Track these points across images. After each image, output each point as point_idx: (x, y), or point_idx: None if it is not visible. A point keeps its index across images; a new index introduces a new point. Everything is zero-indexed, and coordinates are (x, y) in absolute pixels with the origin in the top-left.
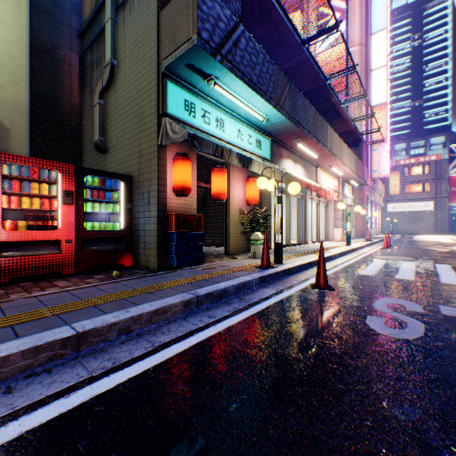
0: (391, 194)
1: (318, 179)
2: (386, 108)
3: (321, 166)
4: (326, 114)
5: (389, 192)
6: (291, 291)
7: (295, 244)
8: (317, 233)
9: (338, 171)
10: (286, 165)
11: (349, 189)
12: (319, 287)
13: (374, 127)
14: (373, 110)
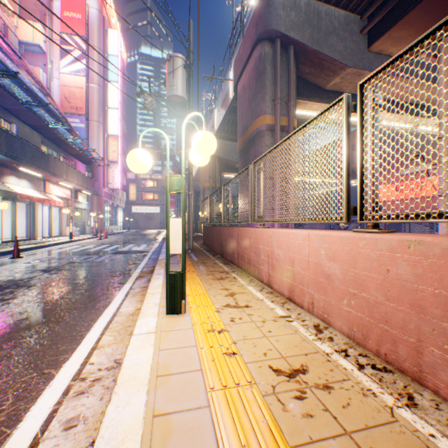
0: (132, 199)
1: (48, 190)
2: (119, 140)
3: (51, 180)
4: (57, 141)
5: (130, 198)
6: None
7: (24, 240)
8: (51, 230)
9: (68, 185)
10: (10, 180)
11: (85, 197)
12: (15, 258)
13: (111, 151)
14: (110, 138)
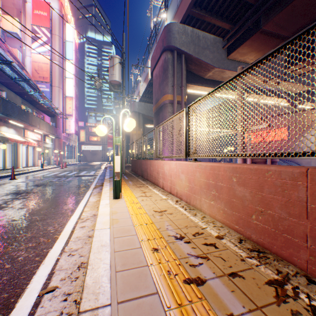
0: (82, 141)
1: (27, 135)
2: (73, 100)
3: (29, 129)
4: (32, 102)
5: (81, 140)
6: (1, 181)
7: (10, 169)
8: (27, 162)
9: (40, 131)
10: (3, 129)
11: (50, 139)
12: (13, 179)
13: (68, 107)
14: (67, 98)
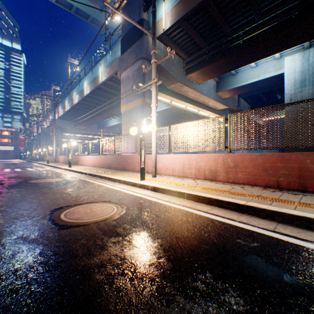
0: None
1: None
2: None
3: None
4: None
5: None
6: None
7: None
8: None
9: None
10: None
11: None
12: None
13: None
14: None
